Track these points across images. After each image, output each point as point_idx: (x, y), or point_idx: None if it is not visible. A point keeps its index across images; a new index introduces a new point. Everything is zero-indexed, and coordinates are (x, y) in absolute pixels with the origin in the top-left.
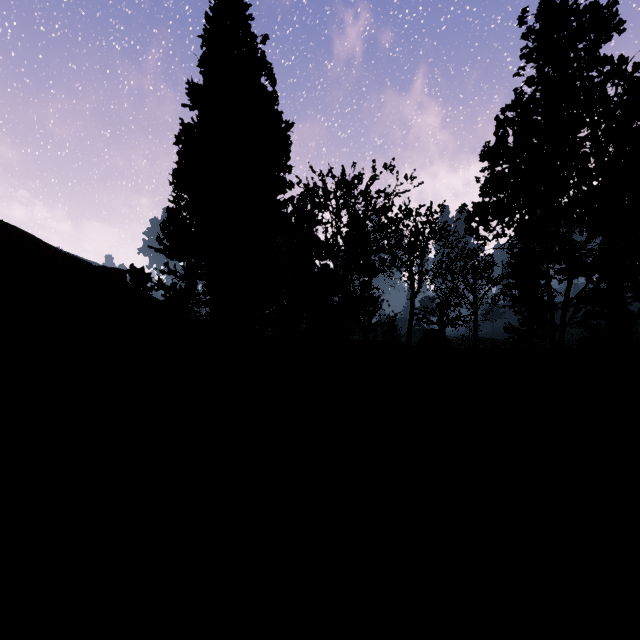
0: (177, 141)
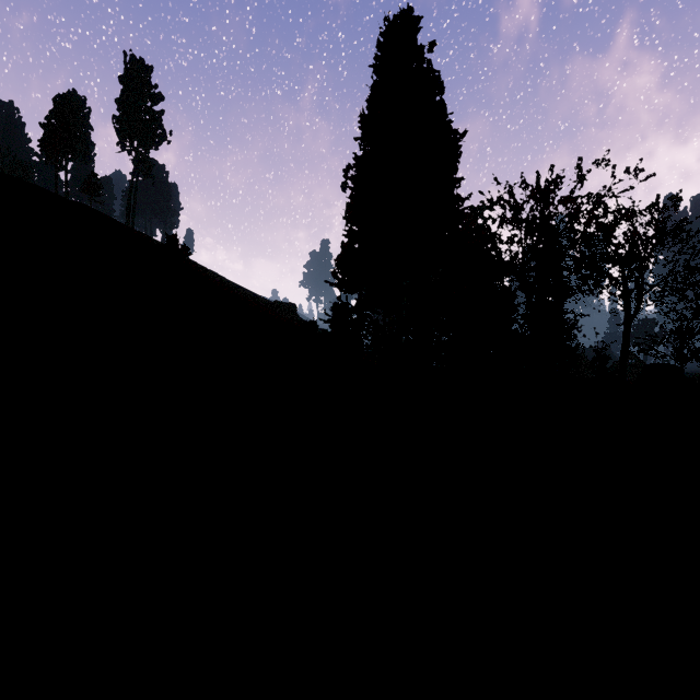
0: (345, 174)
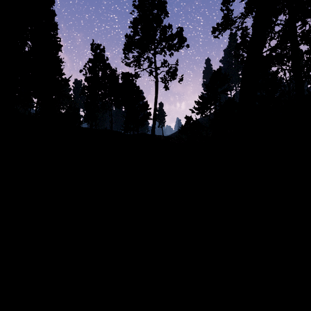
0: None
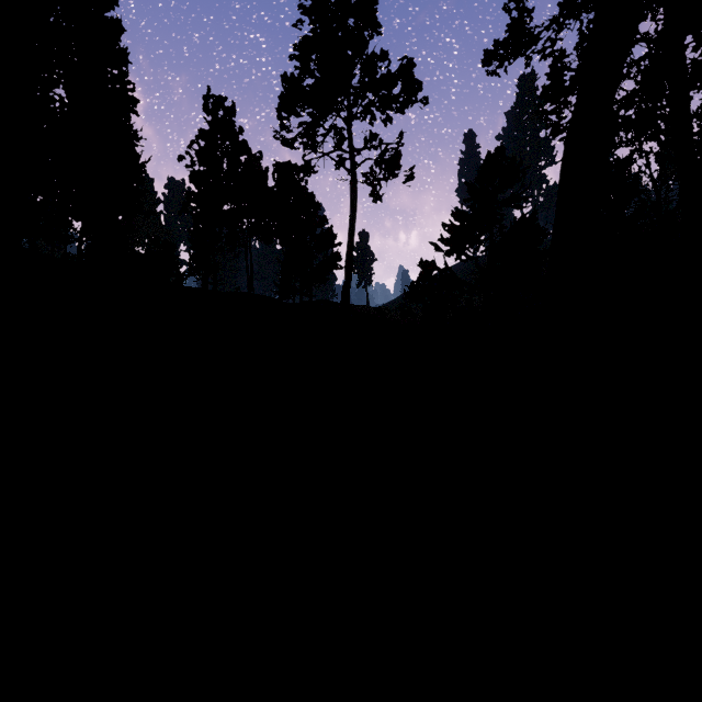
0: None
